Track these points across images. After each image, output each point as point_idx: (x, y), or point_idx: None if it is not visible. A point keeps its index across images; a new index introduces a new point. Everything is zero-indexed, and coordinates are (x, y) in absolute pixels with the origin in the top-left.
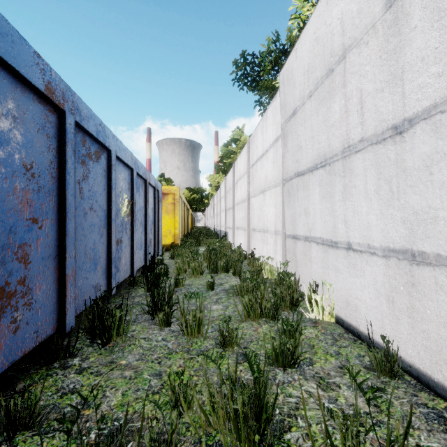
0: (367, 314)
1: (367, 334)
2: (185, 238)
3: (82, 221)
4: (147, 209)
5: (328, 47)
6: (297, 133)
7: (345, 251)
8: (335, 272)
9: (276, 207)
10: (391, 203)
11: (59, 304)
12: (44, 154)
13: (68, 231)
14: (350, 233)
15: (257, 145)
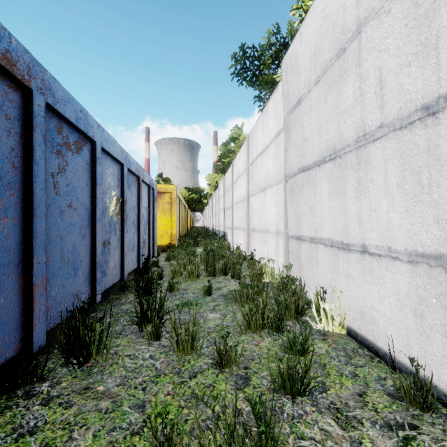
0: (387, 328)
1: (386, 352)
2: (182, 238)
3: (58, 220)
4: (140, 208)
5: (339, 23)
6: (301, 125)
7: (359, 254)
8: (347, 277)
9: (277, 205)
10: (420, 199)
11: (24, 319)
12: (1, 139)
13: (36, 232)
14: (366, 234)
15: (257, 141)
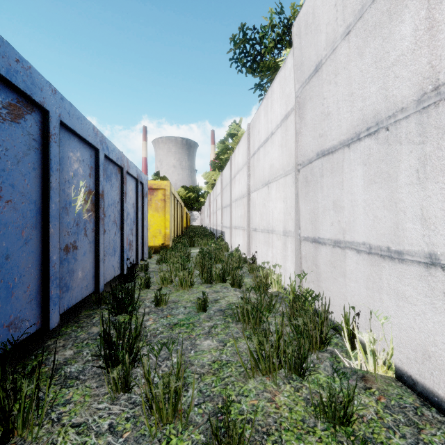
0: None
1: None
2: (177, 238)
3: None
4: (124, 204)
5: None
6: (321, 96)
7: (422, 267)
8: (397, 298)
9: (285, 201)
10: None
11: None
12: None
13: None
14: (437, 238)
15: (259, 129)
